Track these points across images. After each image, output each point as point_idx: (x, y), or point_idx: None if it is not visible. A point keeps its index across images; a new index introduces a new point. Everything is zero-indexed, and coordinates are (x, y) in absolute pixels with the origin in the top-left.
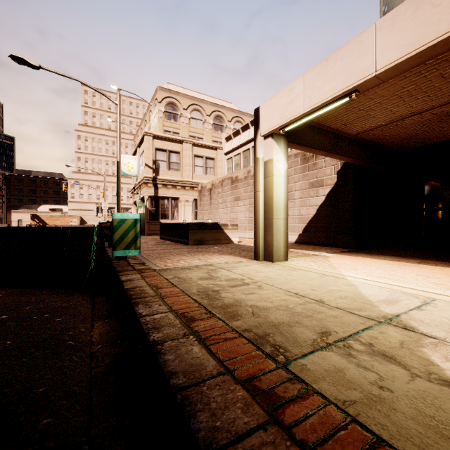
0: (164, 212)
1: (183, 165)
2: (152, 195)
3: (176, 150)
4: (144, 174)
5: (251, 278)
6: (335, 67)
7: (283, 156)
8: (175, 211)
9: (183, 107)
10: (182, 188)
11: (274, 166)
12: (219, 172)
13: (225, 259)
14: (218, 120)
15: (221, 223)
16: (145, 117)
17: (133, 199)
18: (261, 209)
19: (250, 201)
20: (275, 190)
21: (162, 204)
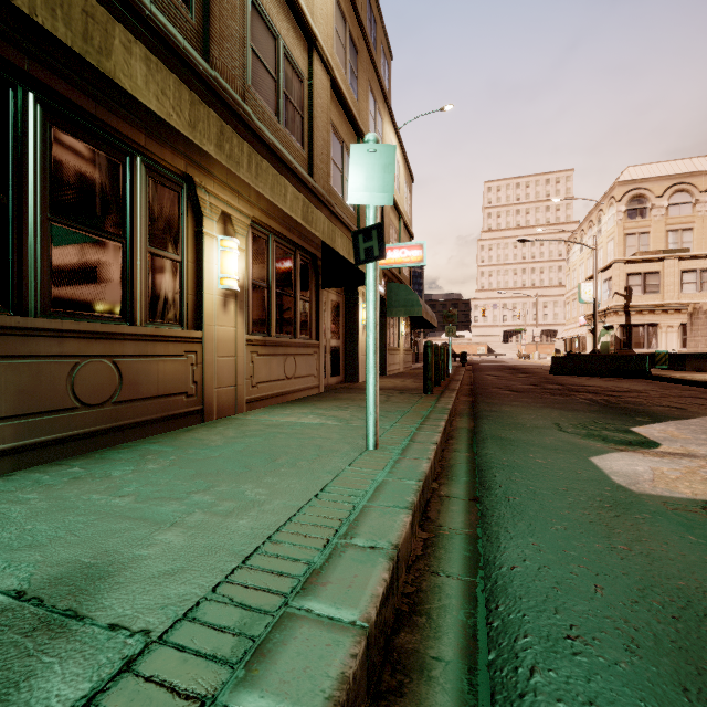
0: (638, 341)
1: (664, 286)
2: (622, 323)
3: (653, 271)
4: (613, 302)
5: None
6: None
7: None
8: (652, 339)
9: (655, 195)
10: (662, 313)
11: None
12: None
13: None
14: None
15: None
16: (590, 217)
17: (588, 326)
18: None
19: None
20: None
21: (635, 332)
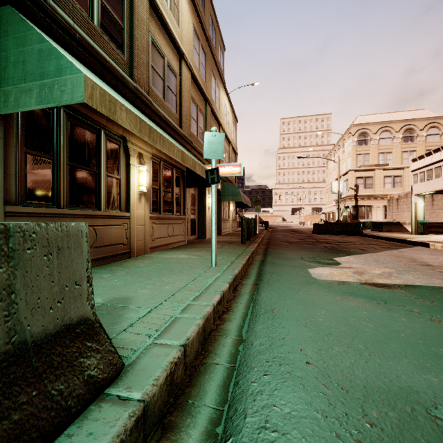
0: (362, 215)
1: (375, 184)
2: (353, 205)
3: (370, 176)
4: (348, 193)
5: (403, 235)
6: (430, 184)
7: (422, 201)
8: (369, 214)
9: (372, 132)
10: (374, 199)
11: (417, 205)
12: (406, 185)
13: (398, 234)
14: (408, 133)
15: (401, 222)
16: (339, 143)
17: (336, 206)
18: (413, 218)
19: (427, 208)
20: (418, 212)
21: (360, 210)
